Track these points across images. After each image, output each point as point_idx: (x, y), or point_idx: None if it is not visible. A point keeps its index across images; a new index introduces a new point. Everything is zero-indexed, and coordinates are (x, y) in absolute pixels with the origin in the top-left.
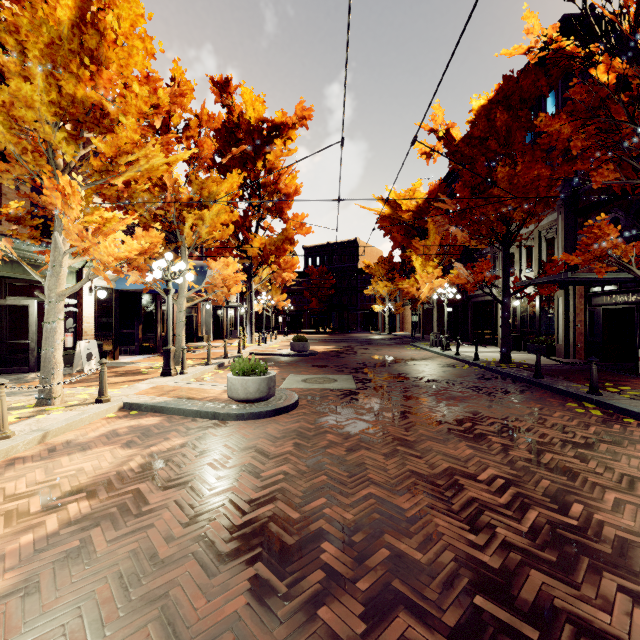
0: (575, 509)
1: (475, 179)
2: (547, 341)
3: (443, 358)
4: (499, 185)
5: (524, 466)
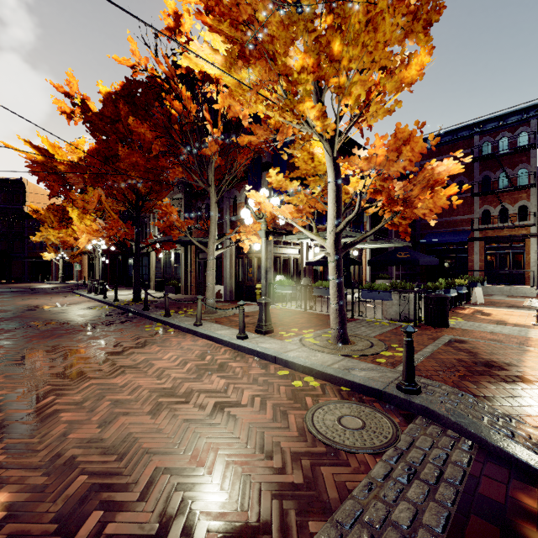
0: (45, 401)
1: (108, 151)
2: (176, 283)
3: (91, 302)
4: (124, 161)
5: (44, 380)
